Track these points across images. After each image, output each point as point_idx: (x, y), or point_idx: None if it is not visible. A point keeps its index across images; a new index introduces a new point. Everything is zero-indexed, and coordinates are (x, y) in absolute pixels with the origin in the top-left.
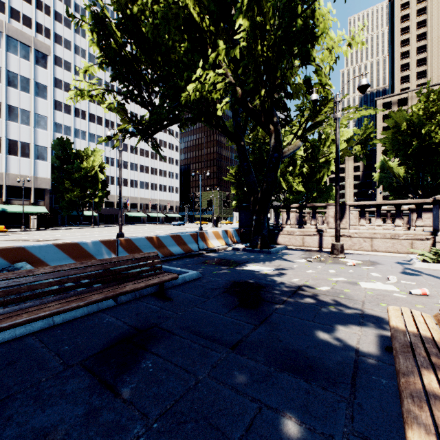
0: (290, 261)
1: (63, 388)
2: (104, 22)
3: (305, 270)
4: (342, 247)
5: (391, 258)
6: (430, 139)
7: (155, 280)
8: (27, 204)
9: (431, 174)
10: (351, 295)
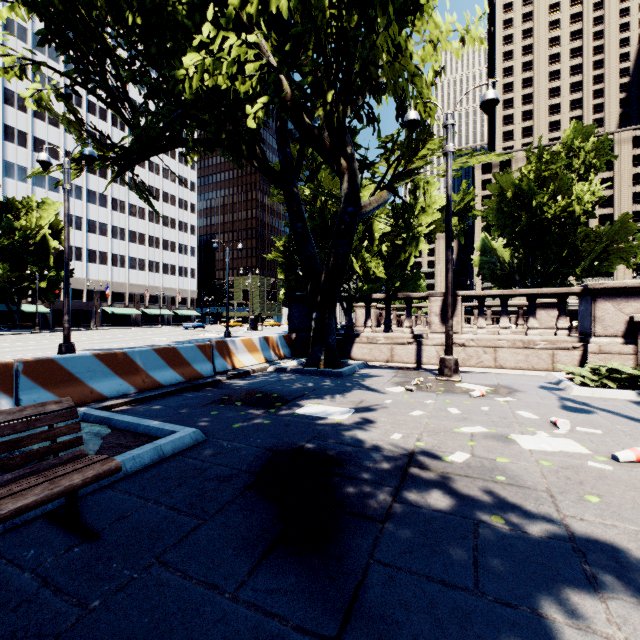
0: (377, 391)
1: None
2: None
3: (408, 411)
4: (456, 363)
5: (528, 380)
6: (542, 213)
7: (31, 493)
8: None
9: (542, 260)
10: (518, 475)
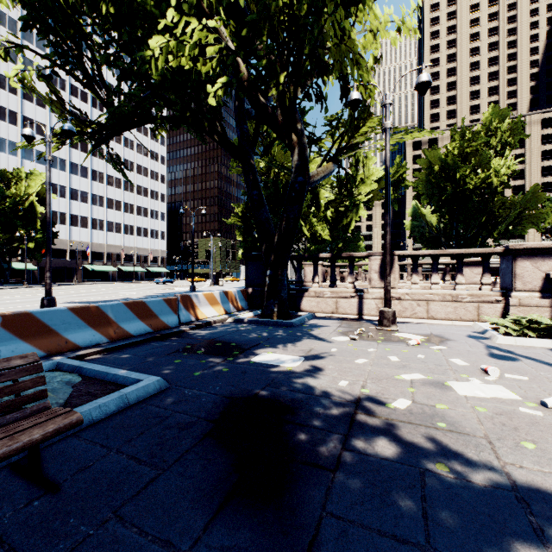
0: (325, 340)
1: None
2: None
3: (353, 358)
4: (394, 315)
5: (457, 329)
6: (465, 184)
7: None
8: None
9: (465, 225)
10: (457, 421)
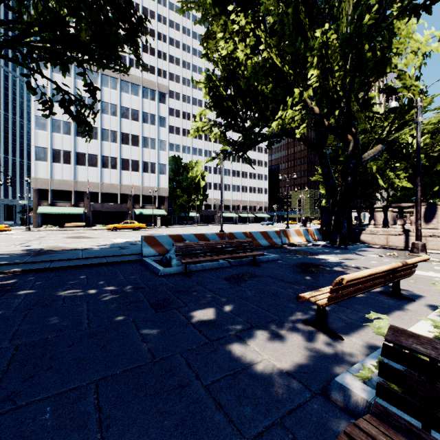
0: (361, 255)
1: (219, 282)
2: (214, 84)
3: (369, 261)
4: (422, 246)
5: None
6: None
7: (251, 253)
8: (154, 208)
9: None
10: None
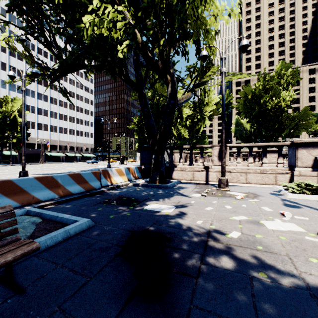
0: (187, 196)
1: None
2: None
3: (204, 207)
4: (227, 181)
5: (264, 189)
6: (266, 106)
7: None
8: None
9: (266, 129)
10: (269, 245)
